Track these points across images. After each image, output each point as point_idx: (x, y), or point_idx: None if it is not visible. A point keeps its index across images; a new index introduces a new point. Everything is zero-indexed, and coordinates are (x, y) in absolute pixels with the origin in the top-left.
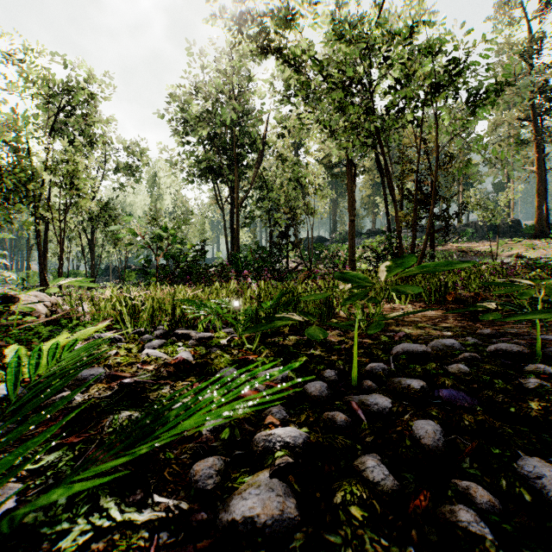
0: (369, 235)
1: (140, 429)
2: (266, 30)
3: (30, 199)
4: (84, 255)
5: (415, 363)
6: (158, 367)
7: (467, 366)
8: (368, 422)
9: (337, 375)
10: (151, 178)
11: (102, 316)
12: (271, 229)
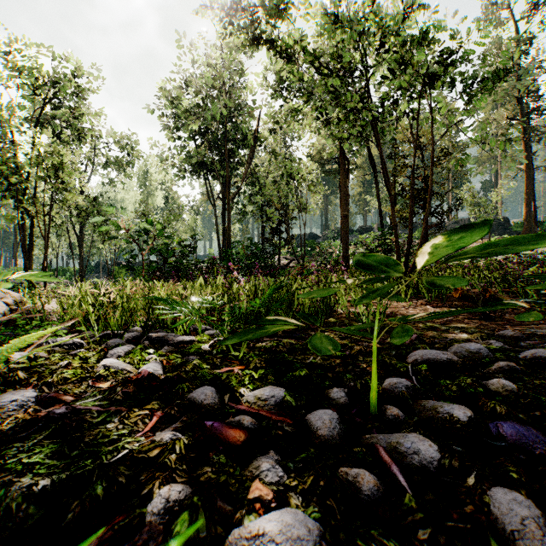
0: (360, 232)
1: (43, 511)
2: (257, 20)
3: (14, 193)
4: (72, 251)
5: (441, 376)
6: (113, 386)
7: (508, 380)
8: (414, 492)
9: (347, 396)
10: (142, 174)
11: (68, 315)
12: (263, 226)
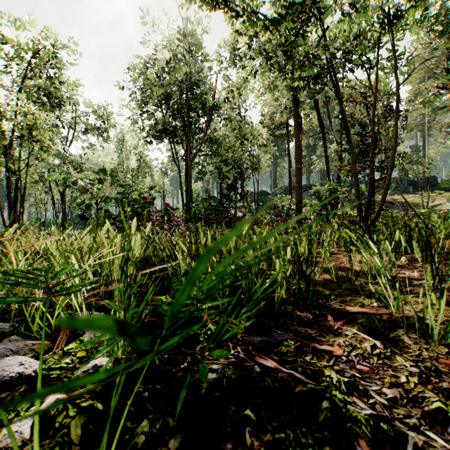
0: (305, 190)
1: None
2: None
3: None
4: (54, 205)
5: None
6: None
7: None
8: None
9: None
10: (119, 140)
11: None
12: (221, 183)
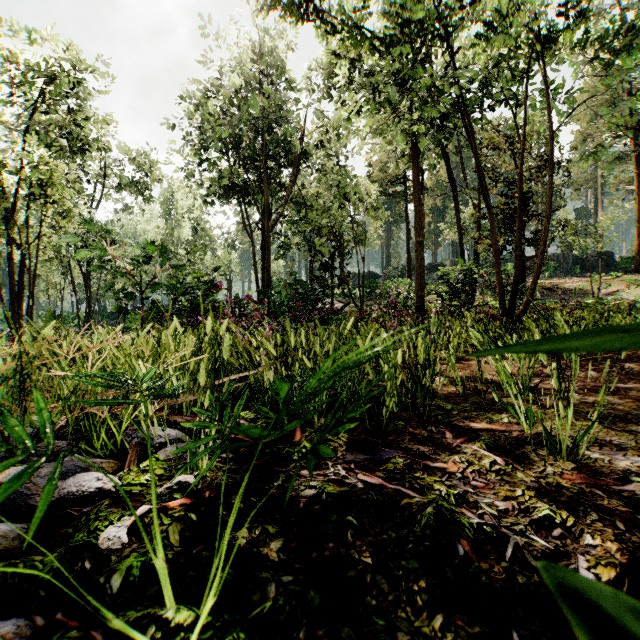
0: (430, 271)
1: None
2: None
3: None
4: (75, 293)
5: None
6: None
7: None
8: None
9: None
10: (166, 200)
11: None
12: (311, 261)
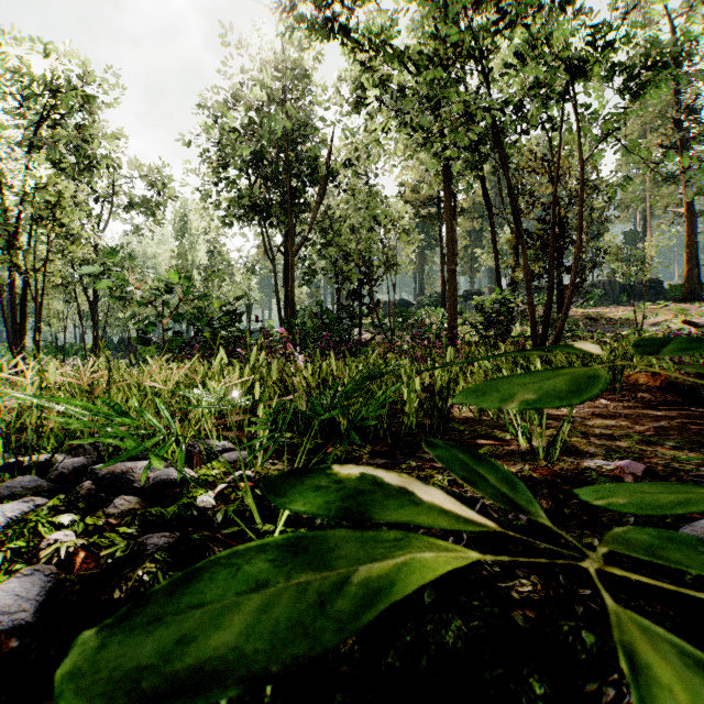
0: (467, 299)
1: None
2: None
3: None
4: (81, 322)
5: None
6: None
7: None
8: None
9: None
10: (179, 221)
11: None
12: (338, 288)
